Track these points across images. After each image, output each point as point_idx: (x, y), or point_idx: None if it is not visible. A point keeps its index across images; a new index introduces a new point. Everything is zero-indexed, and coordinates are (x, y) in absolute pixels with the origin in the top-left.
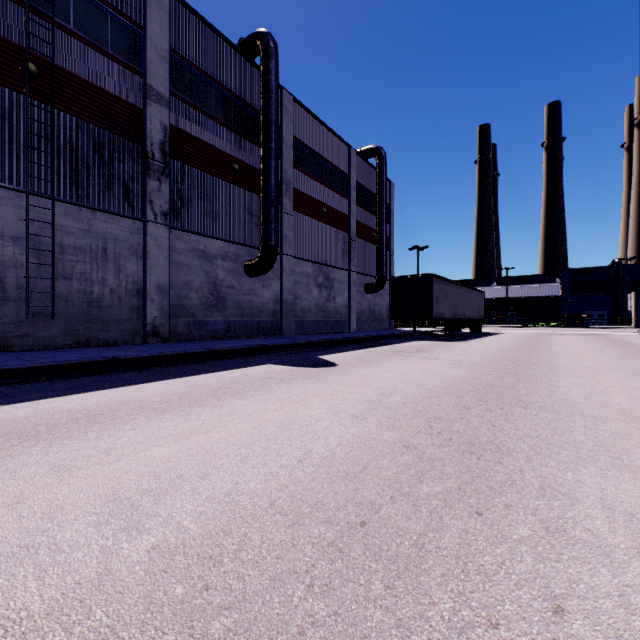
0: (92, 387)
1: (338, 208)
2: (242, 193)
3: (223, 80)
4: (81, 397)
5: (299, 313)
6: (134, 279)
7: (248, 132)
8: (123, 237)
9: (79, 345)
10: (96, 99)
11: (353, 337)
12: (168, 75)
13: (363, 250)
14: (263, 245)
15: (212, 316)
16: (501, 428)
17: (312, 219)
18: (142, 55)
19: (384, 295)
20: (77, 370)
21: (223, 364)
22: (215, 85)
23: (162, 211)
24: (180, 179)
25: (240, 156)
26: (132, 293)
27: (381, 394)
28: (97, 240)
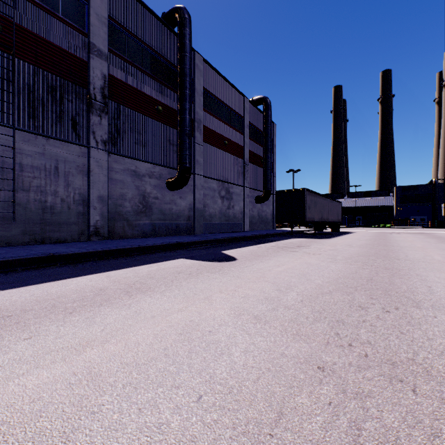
0: (23, 282)
1: (236, 141)
2: (164, 128)
3: (150, 43)
4: (5, 294)
5: (207, 217)
6: (80, 191)
7: (169, 83)
8: (71, 159)
9: (35, 242)
10: (49, 52)
11: (247, 235)
12: (107, 36)
13: (254, 172)
14: (180, 166)
15: (141, 220)
16: (411, 337)
17: (217, 148)
18: (87, 20)
19: (269, 204)
20: (21, 265)
21: (145, 258)
22: (144, 46)
23: (102, 140)
24: (117, 116)
25: (163, 100)
26: (78, 202)
27: (278, 290)
28: (50, 161)
